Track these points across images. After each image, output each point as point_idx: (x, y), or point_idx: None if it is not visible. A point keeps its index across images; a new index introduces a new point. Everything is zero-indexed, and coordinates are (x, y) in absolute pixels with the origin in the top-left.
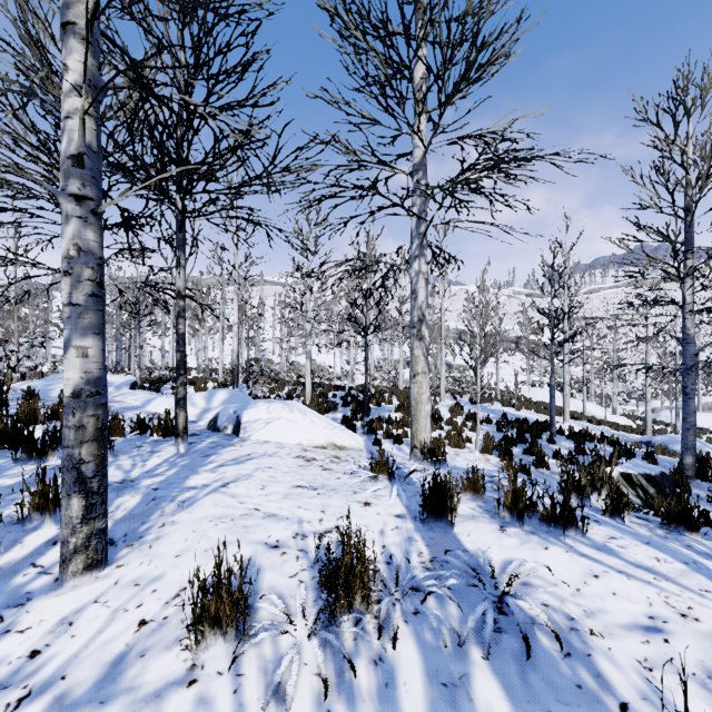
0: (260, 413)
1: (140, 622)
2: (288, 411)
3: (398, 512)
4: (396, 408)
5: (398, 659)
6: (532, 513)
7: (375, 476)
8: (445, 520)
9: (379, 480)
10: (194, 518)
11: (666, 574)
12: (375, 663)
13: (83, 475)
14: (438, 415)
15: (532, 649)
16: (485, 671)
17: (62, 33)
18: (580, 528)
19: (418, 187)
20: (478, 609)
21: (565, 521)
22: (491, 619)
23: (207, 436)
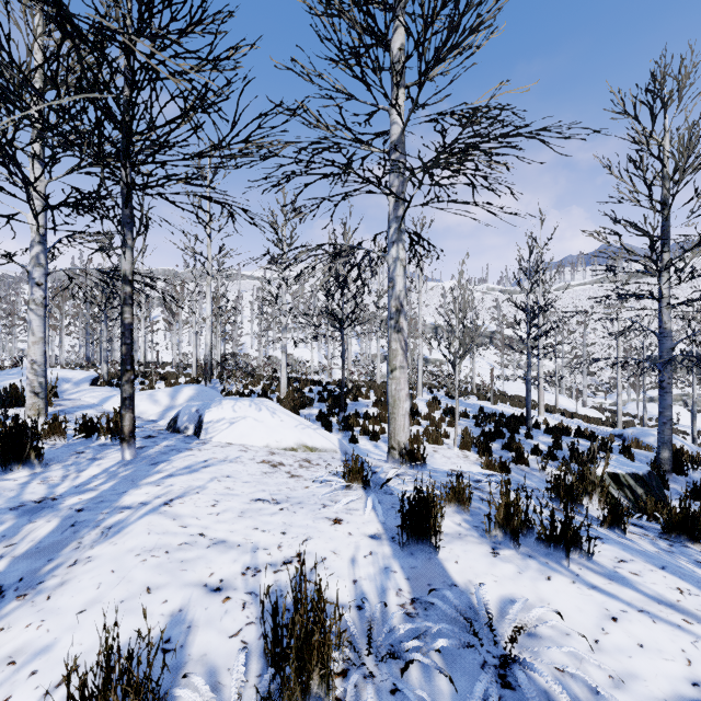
0: (225, 412)
1: None
2: (255, 409)
3: (373, 531)
4: (373, 403)
5: None
6: (527, 530)
7: (348, 485)
8: (428, 542)
9: (353, 488)
10: (117, 552)
11: (696, 613)
12: None
13: None
14: (416, 410)
15: None
16: None
17: None
18: (585, 551)
19: (396, 167)
20: (478, 688)
21: (569, 543)
22: None
23: (163, 438)
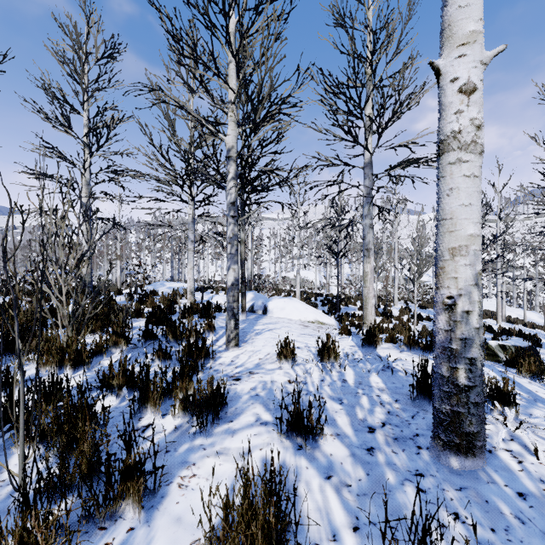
0: (277, 303)
1: (259, 358)
2: (292, 302)
3: (351, 345)
4: (359, 308)
5: (346, 372)
6: (418, 347)
7: (341, 333)
8: (373, 346)
9: (343, 335)
10: (264, 337)
11: None
12: (338, 372)
13: (234, 313)
14: (390, 313)
15: (395, 374)
16: (375, 376)
17: (228, 160)
18: None
19: (367, 176)
20: (377, 363)
21: (430, 347)
22: (381, 366)
23: (251, 314)
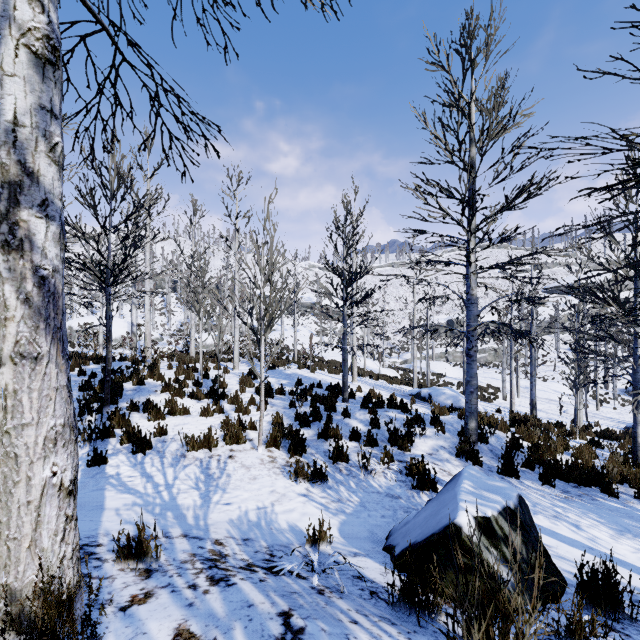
0: None
1: None
2: None
3: None
4: (163, 388)
5: None
6: None
7: None
8: None
9: None
10: None
11: None
12: None
13: None
14: (222, 391)
15: None
16: None
17: None
18: None
19: None
20: None
21: None
22: None
23: None
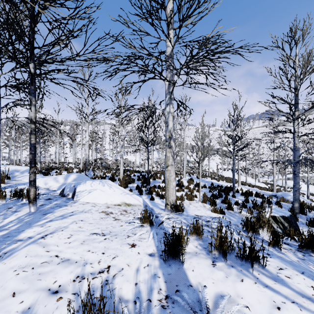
0: (86, 186)
1: None
2: (102, 185)
3: (151, 251)
4: (162, 181)
5: None
6: (231, 250)
7: (142, 224)
8: (178, 259)
9: (145, 226)
10: (3, 269)
11: None
12: None
13: None
14: (182, 184)
15: None
16: None
17: None
18: (261, 263)
19: (169, 67)
20: None
21: (253, 260)
22: None
23: (55, 200)
